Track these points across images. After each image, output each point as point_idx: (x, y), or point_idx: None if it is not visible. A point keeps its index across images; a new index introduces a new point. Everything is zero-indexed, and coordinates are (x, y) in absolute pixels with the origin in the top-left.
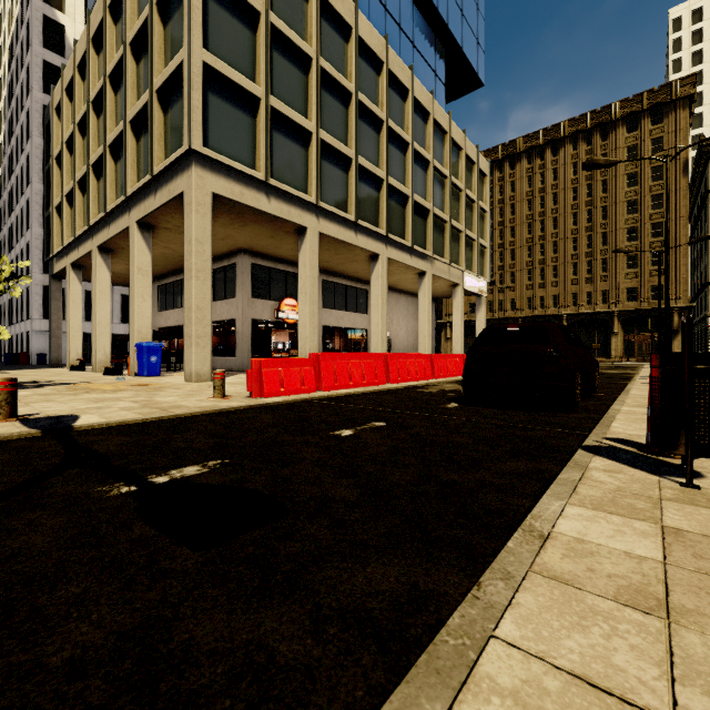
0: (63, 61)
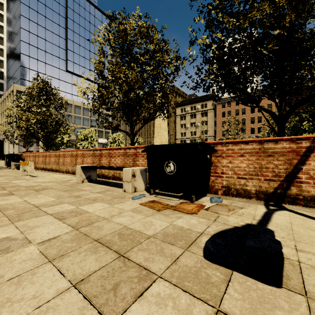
0: (3, 81)
